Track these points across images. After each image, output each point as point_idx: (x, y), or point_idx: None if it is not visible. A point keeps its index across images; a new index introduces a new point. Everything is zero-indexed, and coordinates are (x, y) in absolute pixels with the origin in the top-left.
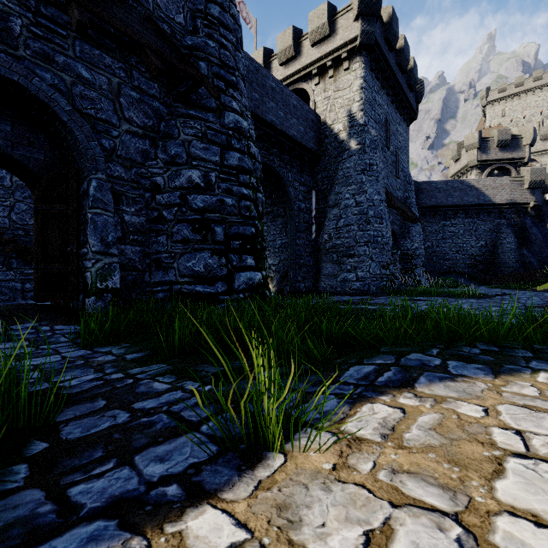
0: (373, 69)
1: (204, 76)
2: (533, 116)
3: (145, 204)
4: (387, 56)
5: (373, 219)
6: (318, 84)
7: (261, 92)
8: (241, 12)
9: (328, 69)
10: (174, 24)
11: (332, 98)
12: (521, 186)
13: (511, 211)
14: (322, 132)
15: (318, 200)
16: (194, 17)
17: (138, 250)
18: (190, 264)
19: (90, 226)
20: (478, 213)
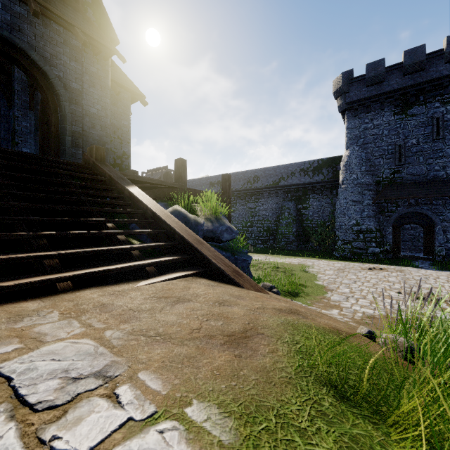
0: None
1: None
2: None
3: None
4: None
5: None
6: None
7: None
8: None
9: None
10: None
11: None
12: None
13: None
14: None
15: None
16: None
17: None
18: None
19: (436, 239)
20: None
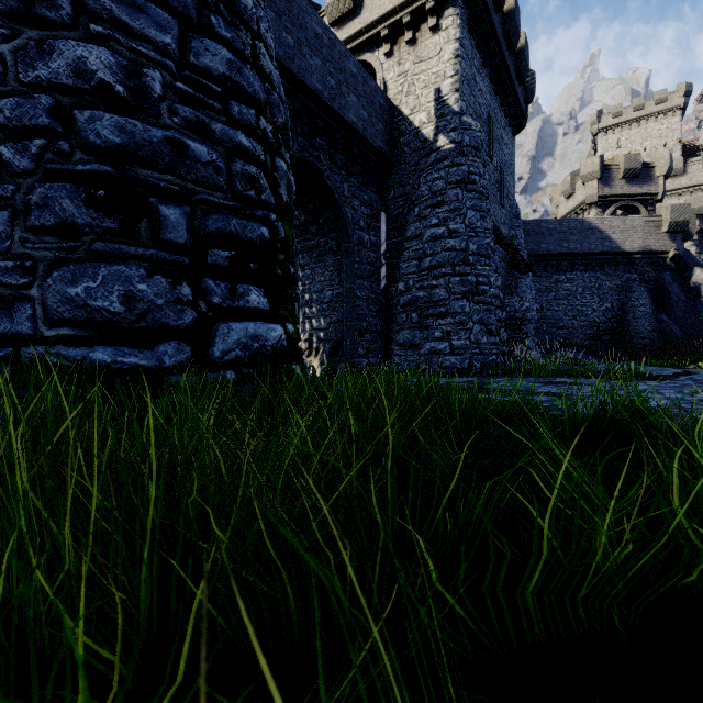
0: (473, 31)
1: None
2: (656, 148)
3: None
4: (492, 17)
5: (476, 258)
6: (390, 53)
7: (298, 36)
8: None
9: (404, 29)
10: None
11: (411, 74)
12: (657, 228)
13: (645, 262)
14: (395, 126)
15: (388, 232)
16: None
17: None
18: (78, 289)
19: None
20: (602, 265)
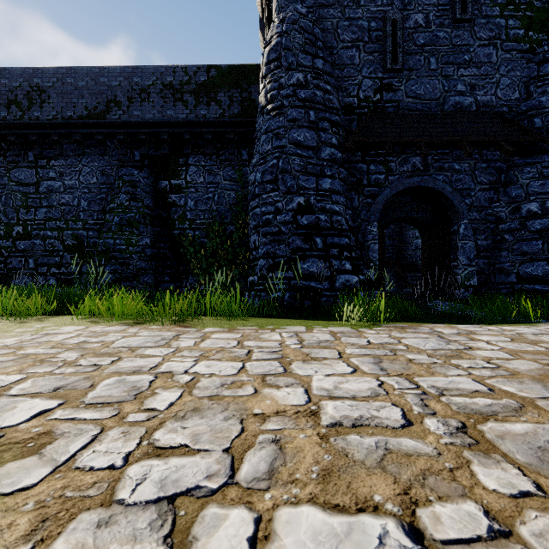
0: None
1: (543, 136)
2: None
3: (490, 232)
4: None
5: None
6: None
7: None
8: None
9: None
10: (510, 102)
11: None
12: None
13: None
14: None
15: None
16: (527, 85)
17: (485, 262)
18: (528, 270)
19: (460, 250)
20: None
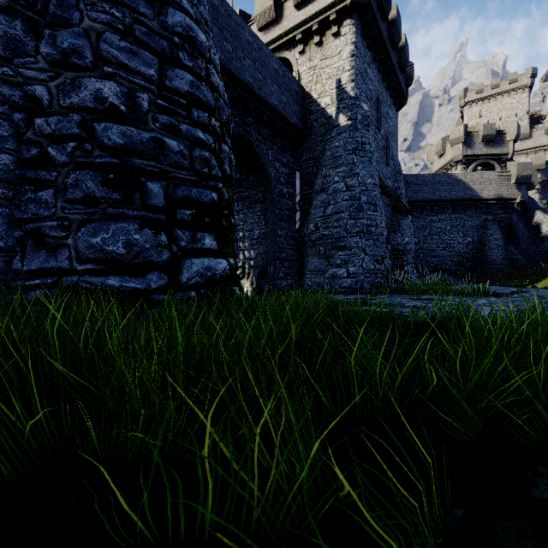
0: (365, 36)
1: None
2: (509, 117)
3: (12, 132)
4: (379, 25)
5: (366, 206)
6: (303, 52)
7: (234, 44)
8: None
9: (314, 34)
10: None
11: (319, 68)
12: (507, 181)
13: (498, 206)
14: (307, 107)
15: (302, 185)
16: None
17: None
18: (97, 239)
19: None
20: (465, 208)
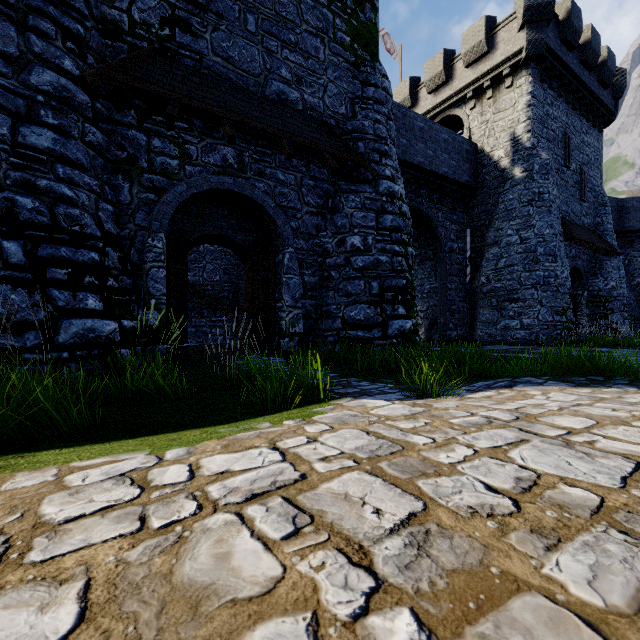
0: (545, 80)
1: (364, 160)
2: None
3: (318, 266)
4: (565, 59)
5: (543, 257)
6: (474, 108)
7: (409, 136)
8: (385, 44)
9: (486, 90)
10: (338, 116)
11: (491, 122)
12: None
13: None
14: (478, 161)
15: (473, 238)
16: (353, 104)
17: (313, 303)
18: (353, 313)
19: (284, 287)
20: None
